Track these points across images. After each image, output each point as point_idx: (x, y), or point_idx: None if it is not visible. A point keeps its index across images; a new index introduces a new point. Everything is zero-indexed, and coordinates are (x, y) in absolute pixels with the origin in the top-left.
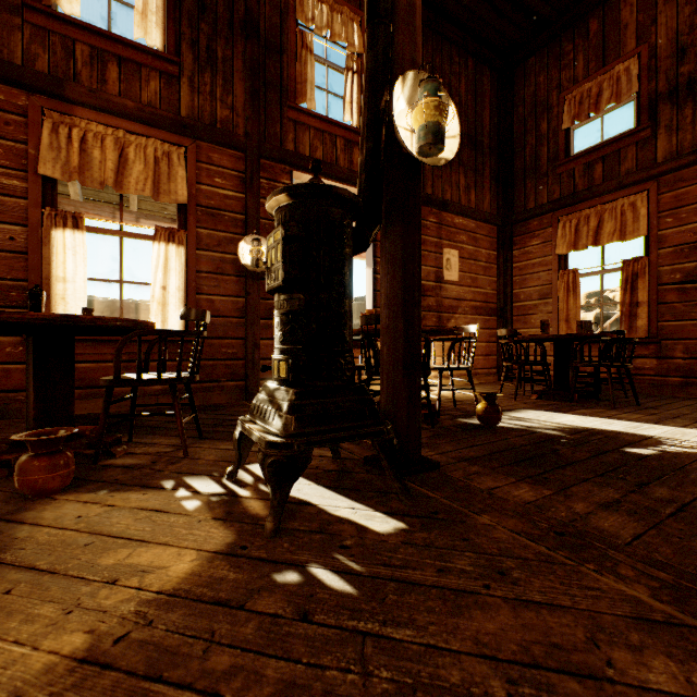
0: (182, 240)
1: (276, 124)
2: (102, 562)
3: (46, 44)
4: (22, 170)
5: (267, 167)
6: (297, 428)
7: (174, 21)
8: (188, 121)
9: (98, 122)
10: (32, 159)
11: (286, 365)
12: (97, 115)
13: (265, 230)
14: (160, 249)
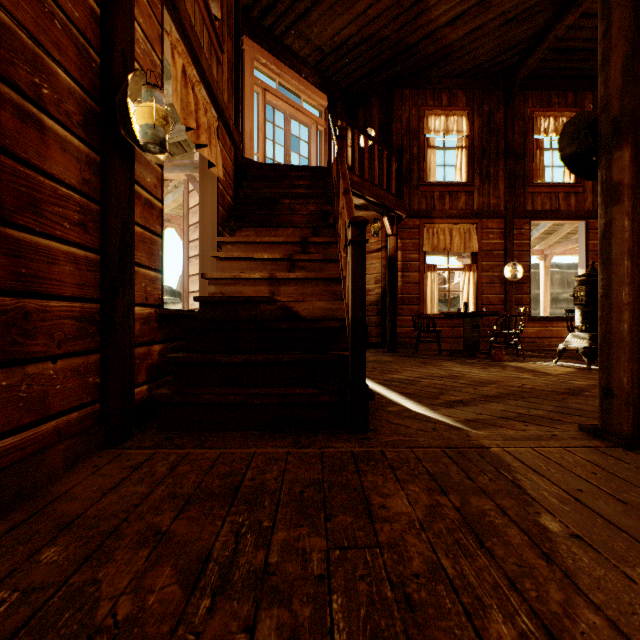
0: (474, 269)
1: (520, 198)
2: (546, 368)
3: (424, 197)
4: (417, 250)
5: (516, 222)
6: (593, 344)
7: (471, 165)
8: (478, 211)
9: (442, 223)
10: (420, 245)
11: (585, 327)
12: (442, 221)
13: (514, 257)
14: (465, 275)
